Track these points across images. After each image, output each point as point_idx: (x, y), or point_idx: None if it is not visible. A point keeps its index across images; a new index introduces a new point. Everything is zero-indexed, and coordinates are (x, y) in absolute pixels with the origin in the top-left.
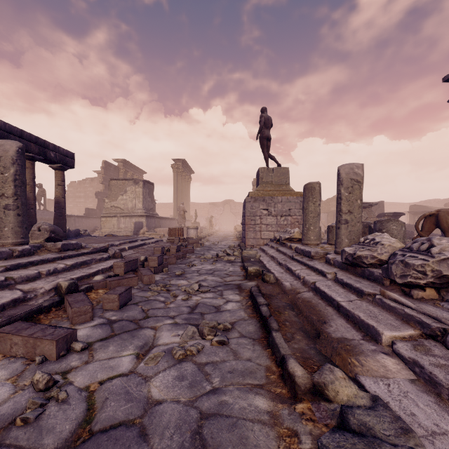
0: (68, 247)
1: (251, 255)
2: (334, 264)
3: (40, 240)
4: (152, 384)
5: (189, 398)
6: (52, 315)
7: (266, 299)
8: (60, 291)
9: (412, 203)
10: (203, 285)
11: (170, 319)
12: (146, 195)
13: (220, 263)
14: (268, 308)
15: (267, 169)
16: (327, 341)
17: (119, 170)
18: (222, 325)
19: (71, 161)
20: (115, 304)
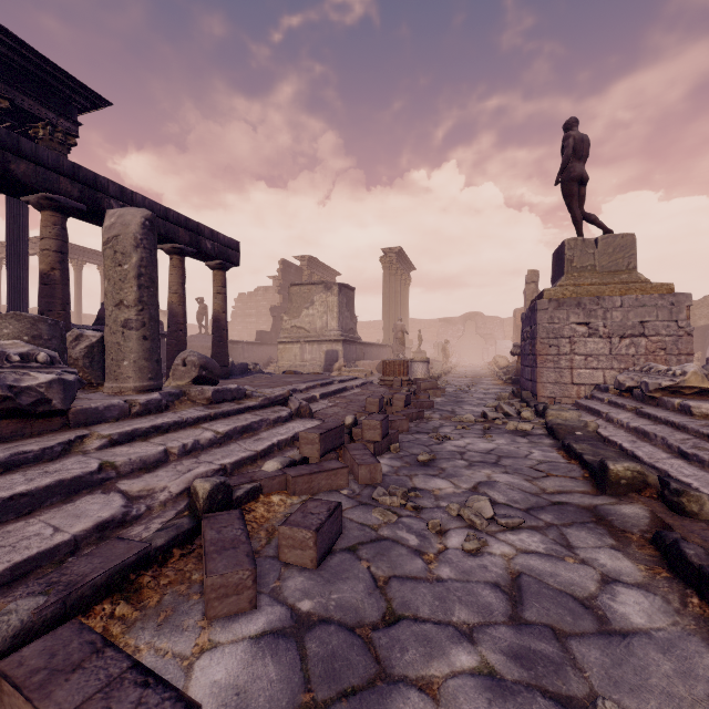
0: (223, 395)
1: (572, 422)
2: None
3: (185, 381)
4: None
5: None
6: (169, 573)
7: None
8: (194, 504)
9: None
10: (496, 499)
11: (462, 643)
12: (342, 307)
13: (501, 436)
14: None
15: (583, 241)
16: None
17: (302, 272)
18: None
19: (235, 255)
20: (307, 555)
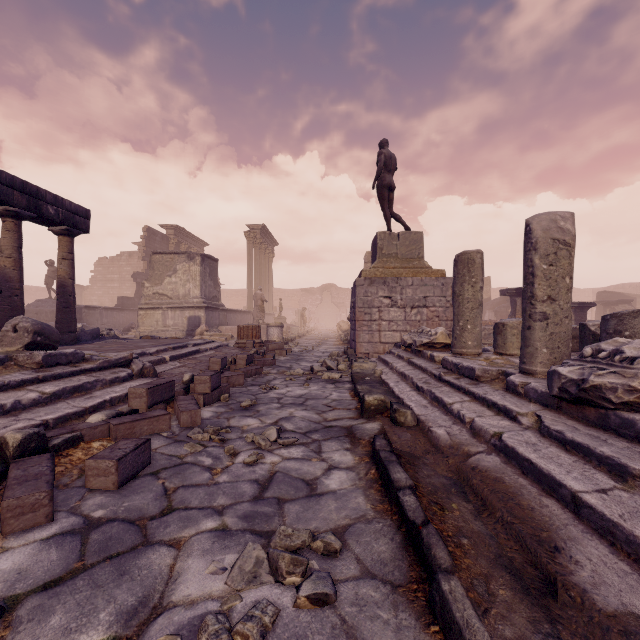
0: (56, 360)
1: (367, 371)
2: (528, 396)
3: (15, 347)
4: None
5: None
6: None
7: (406, 470)
8: (4, 452)
9: (596, 289)
10: (287, 428)
11: (213, 516)
12: (206, 276)
13: (317, 384)
14: (417, 499)
15: (390, 234)
16: (586, 618)
17: (169, 240)
18: (320, 543)
19: (84, 222)
20: (110, 479)
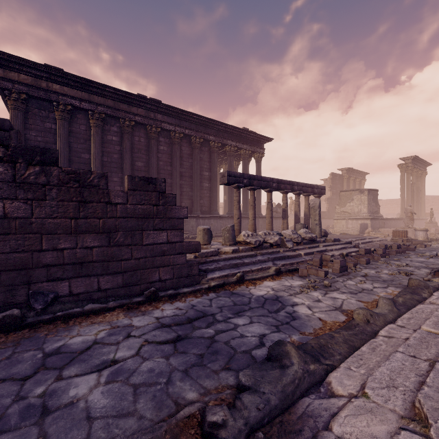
0: (335, 240)
1: None
2: None
3: None
4: (381, 275)
5: (391, 278)
6: None
7: None
8: (343, 255)
9: None
10: (410, 265)
11: (387, 269)
12: (370, 201)
13: (433, 259)
14: (434, 271)
15: None
16: None
17: (343, 177)
18: (409, 273)
19: (323, 191)
20: (364, 262)
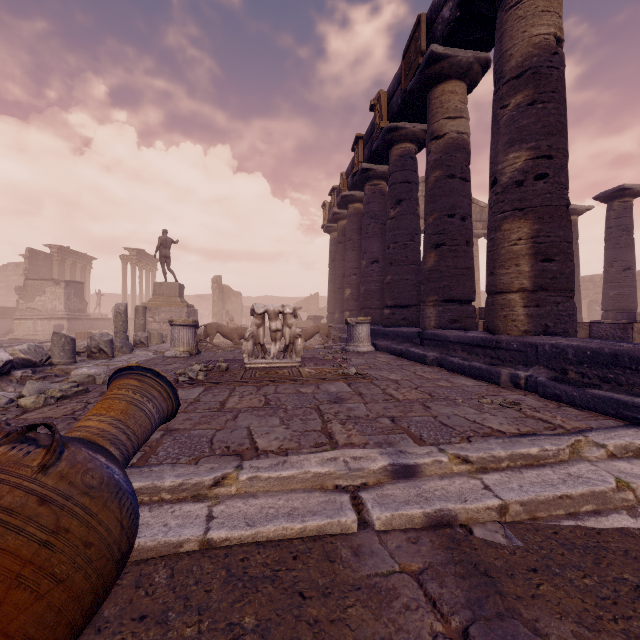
0: None
1: None
2: None
3: None
4: None
5: None
6: None
7: None
8: None
9: None
10: None
11: None
12: (71, 296)
13: None
14: None
15: (160, 284)
16: None
17: (53, 258)
18: None
19: None
20: None
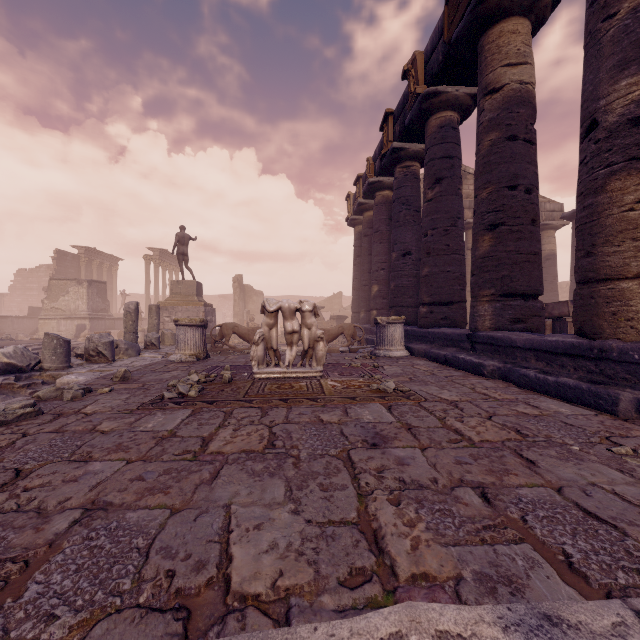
0: None
1: None
2: None
3: None
4: None
5: None
6: None
7: None
8: None
9: None
10: None
11: None
12: (93, 295)
13: None
14: None
15: (177, 282)
16: None
17: (80, 259)
18: None
19: None
20: None
